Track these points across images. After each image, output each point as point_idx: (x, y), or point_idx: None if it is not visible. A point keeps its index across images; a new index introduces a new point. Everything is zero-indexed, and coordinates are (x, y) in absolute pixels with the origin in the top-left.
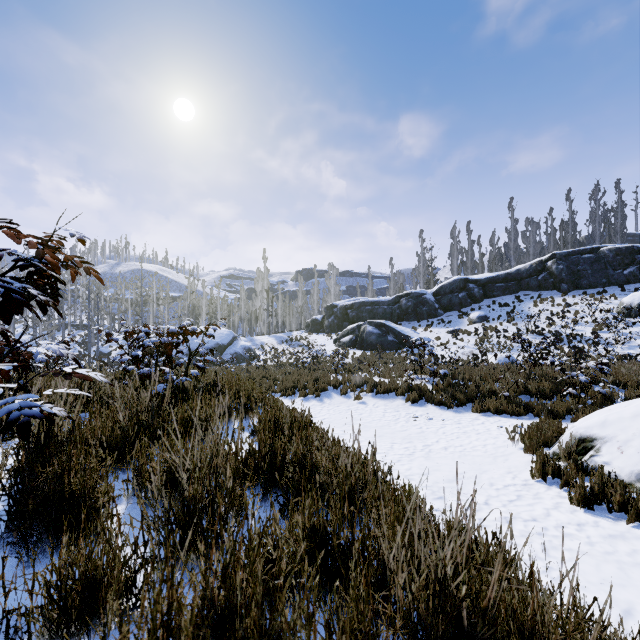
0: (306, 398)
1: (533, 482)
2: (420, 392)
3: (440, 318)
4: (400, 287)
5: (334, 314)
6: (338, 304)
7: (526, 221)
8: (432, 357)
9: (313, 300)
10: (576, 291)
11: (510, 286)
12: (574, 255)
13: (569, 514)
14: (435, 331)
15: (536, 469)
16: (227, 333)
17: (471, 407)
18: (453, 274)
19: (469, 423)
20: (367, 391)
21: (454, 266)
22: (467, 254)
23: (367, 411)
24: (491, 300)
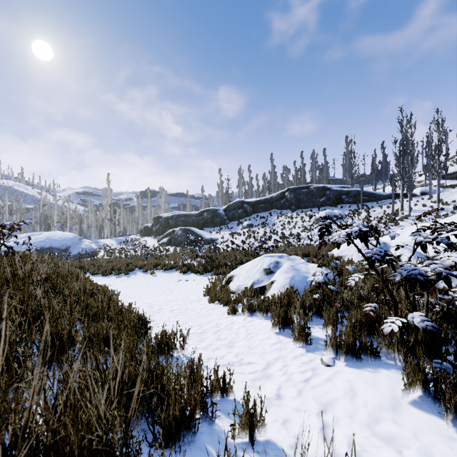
0: (119, 276)
1: (203, 298)
2: (190, 267)
3: (227, 225)
4: (206, 205)
5: (160, 223)
6: (163, 216)
7: (283, 167)
8: (216, 249)
9: (147, 213)
10: (298, 210)
11: (267, 206)
12: (298, 189)
13: (203, 305)
14: (222, 233)
15: (206, 292)
16: (72, 236)
17: (211, 272)
18: (239, 198)
19: (206, 280)
20: (160, 269)
21: (240, 193)
22: (248, 185)
23: (154, 280)
24: (256, 214)
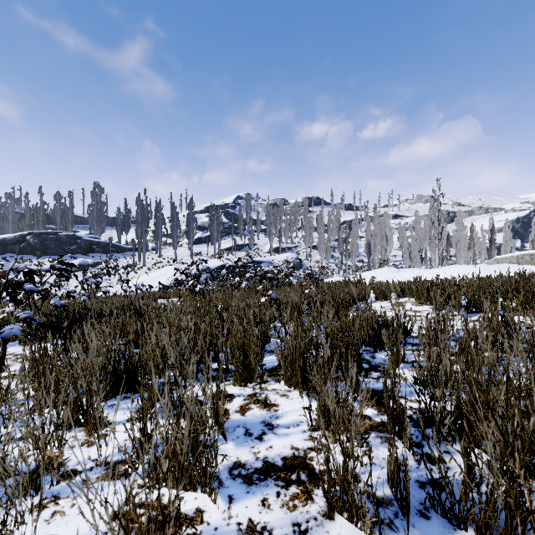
0: None
1: None
2: None
3: None
4: None
5: None
6: None
7: (6, 195)
8: None
9: None
10: (46, 256)
11: None
12: (45, 234)
13: None
14: None
15: None
16: None
17: None
18: None
19: None
20: None
21: None
22: None
23: None
24: None
